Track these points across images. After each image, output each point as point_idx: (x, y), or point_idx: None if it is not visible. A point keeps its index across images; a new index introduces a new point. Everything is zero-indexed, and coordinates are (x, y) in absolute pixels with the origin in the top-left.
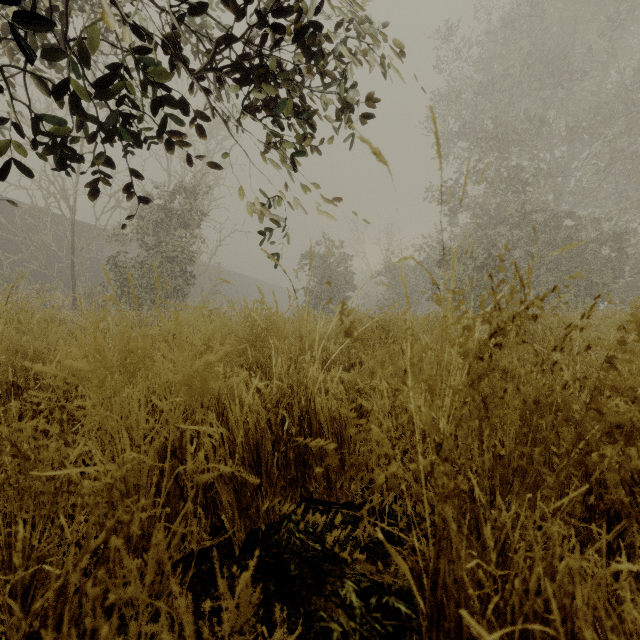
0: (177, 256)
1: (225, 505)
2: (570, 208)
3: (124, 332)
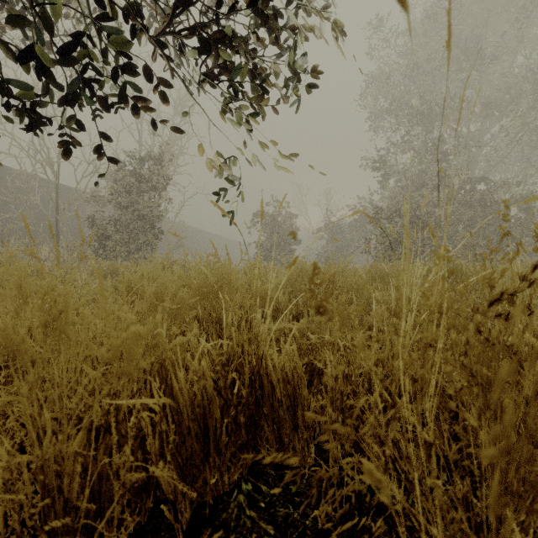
0: (147, 215)
1: (164, 490)
2: (483, 174)
3: (46, 293)
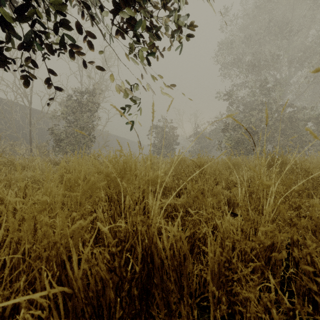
0: (85, 127)
1: None
2: (289, 102)
3: None
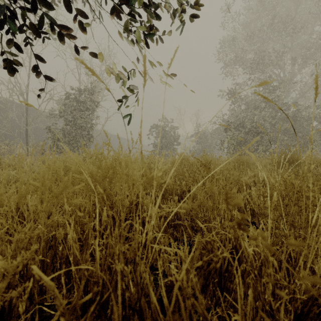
0: (83, 126)
1: None
2: (293, 101)
3: None
